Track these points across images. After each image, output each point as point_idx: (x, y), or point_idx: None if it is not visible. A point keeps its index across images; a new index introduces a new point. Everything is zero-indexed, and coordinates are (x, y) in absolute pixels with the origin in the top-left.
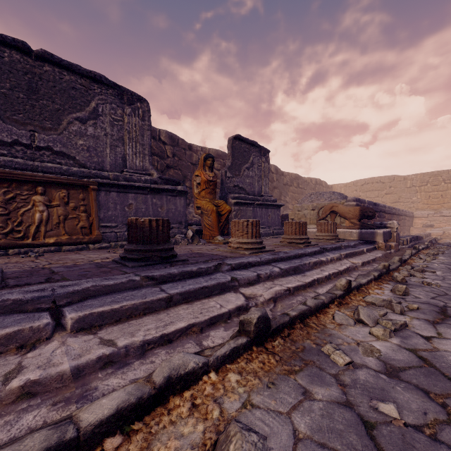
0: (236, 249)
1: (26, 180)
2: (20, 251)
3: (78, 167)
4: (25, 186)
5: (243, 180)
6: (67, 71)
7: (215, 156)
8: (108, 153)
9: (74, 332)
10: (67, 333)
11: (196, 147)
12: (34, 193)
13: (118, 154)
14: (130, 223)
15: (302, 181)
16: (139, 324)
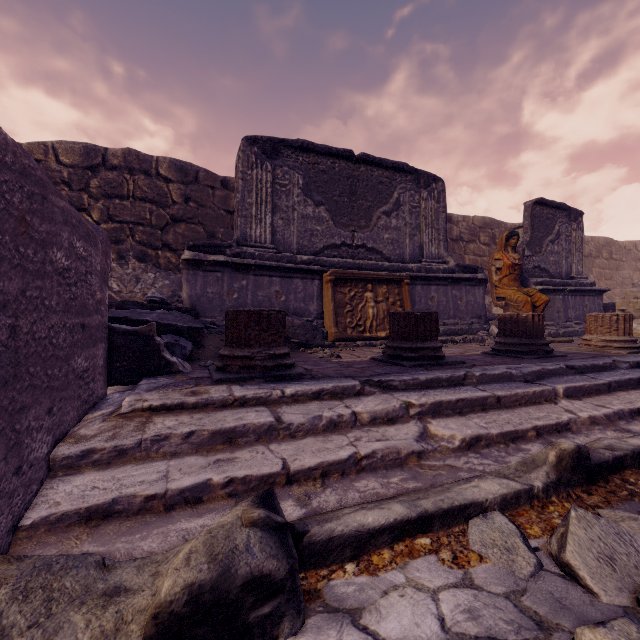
0: (601, 347)
1: (361, 279)
2: (366, 343)
3: (384, 261)
4: (359, 284)
5: (545, 259)
6: (376, 167)
7: (482, 226)
8: (407, 244)
9: (565, 397)
10: (562, 397)
11: (456, 217)
12: (365, 290)
13: (415, 244)
14: (509, 318)
15: (618, 248)
16: (604, 399)
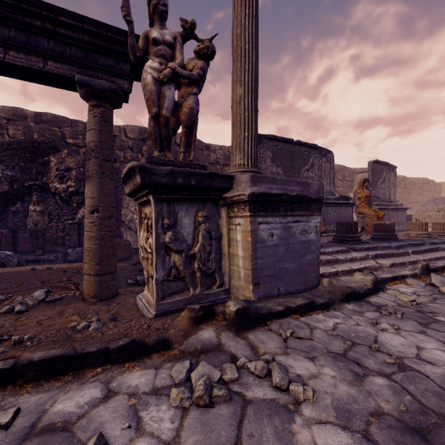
0: (415, 237)
1: None
2: None
3: None
4: None
5: (378, 191)
6: (302, 146)
7: (338, 170)
8: None
9: (411, 254)
10: (411, 254)
11: None
12: None
13: None
14: (380, 224)
15: (409, 182)
16: (425, 255)
